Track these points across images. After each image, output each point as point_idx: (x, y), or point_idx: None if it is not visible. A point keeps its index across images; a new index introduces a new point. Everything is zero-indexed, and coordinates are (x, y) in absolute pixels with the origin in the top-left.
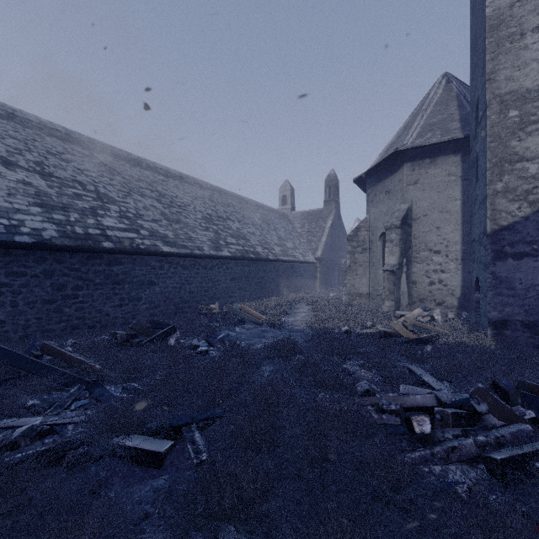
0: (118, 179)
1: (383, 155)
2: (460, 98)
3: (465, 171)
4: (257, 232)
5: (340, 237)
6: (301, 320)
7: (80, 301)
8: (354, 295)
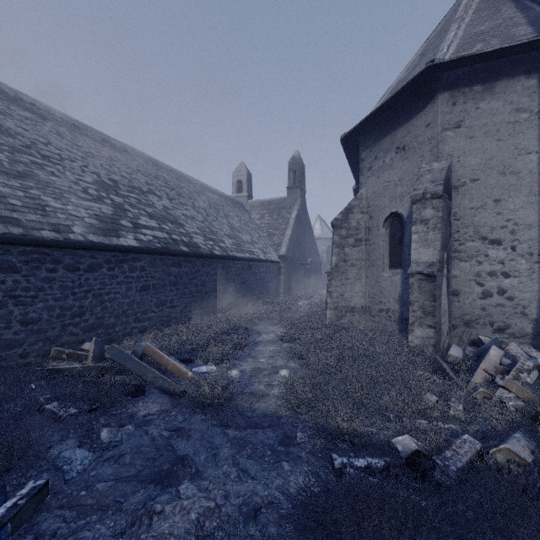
0: None
1: (388, 96)
2: None
3: None
4: (198, 216)
5: (306, 232)
6: (268, 368)
7: None
8: (343, 309)
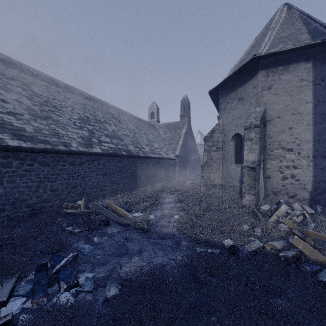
0: None
1: (234, 69)
2: (303, 17)
3: (316, 76)
4: (130, 134)
5: (191, 141)
6: (169, 215)
7: None
8: (209, 186)
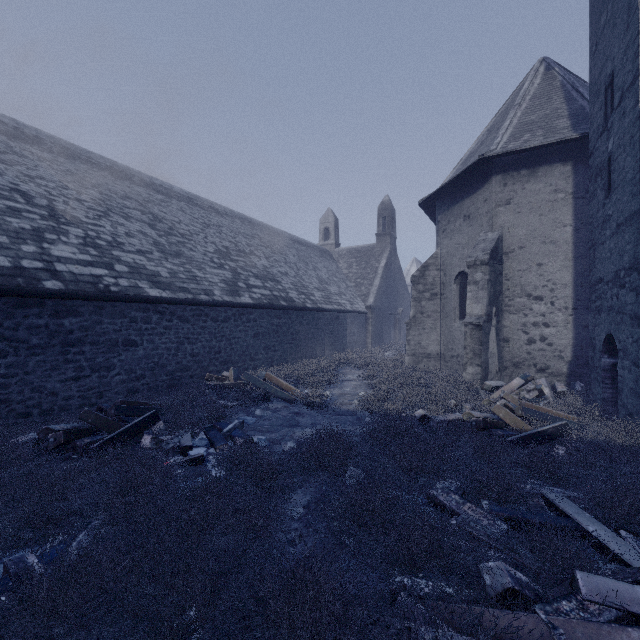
0: (91, 194)
1: (460, 168)
2: (567, 88)
3: (578, 186)
4: (291, 271)
5: (396, 281)
6: (351, 393)
7: (1, 375)
8: (420, 355)
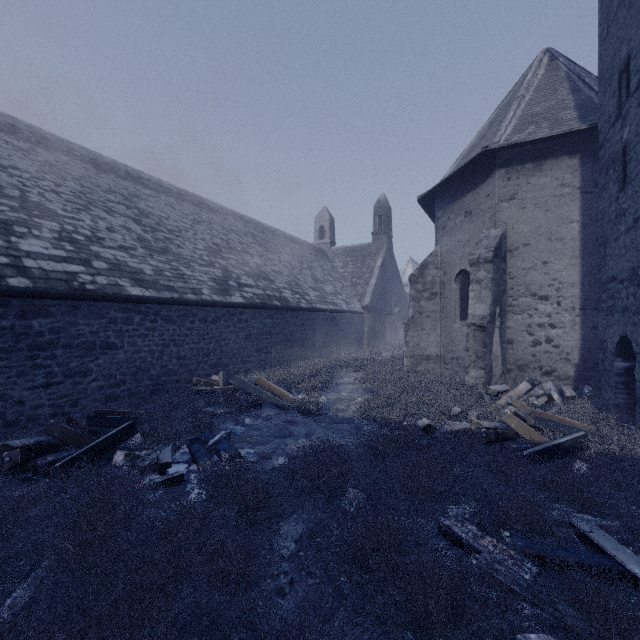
0: (71, 186)
1: (460, 163)
2: (572, 78)
3: (586, 180)
4: (285, 270)
5: (393, 280)
6: (348, 398)
7: None
8: (419, 357)
